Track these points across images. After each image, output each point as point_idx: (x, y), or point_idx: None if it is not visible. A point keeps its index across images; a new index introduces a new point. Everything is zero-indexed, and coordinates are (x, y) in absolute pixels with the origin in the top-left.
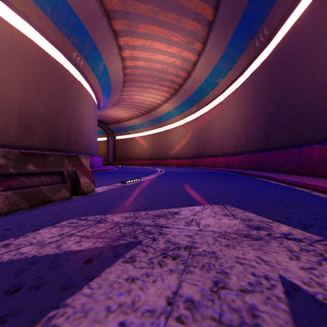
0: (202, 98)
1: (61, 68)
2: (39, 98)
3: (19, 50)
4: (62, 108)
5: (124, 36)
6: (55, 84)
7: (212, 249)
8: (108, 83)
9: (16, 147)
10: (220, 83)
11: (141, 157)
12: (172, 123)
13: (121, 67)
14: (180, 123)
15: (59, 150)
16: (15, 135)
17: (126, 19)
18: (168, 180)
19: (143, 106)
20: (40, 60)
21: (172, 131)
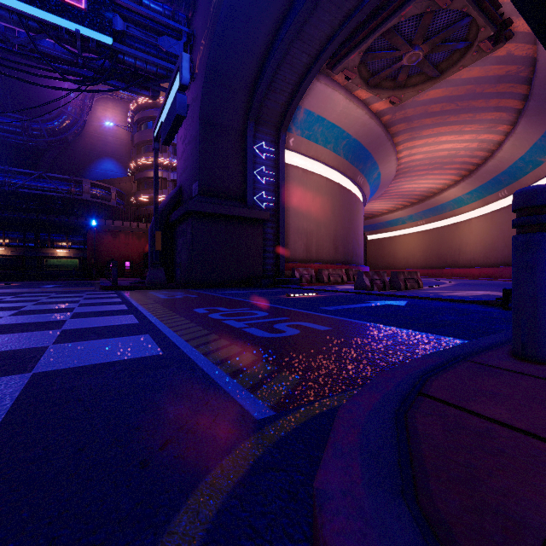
0: (517, 179)
1: (350, 194)
2: (340, 225)
3: (333, 195)
4: (350, 227)
5: (404, 143)
6: (347, 208)
7: (477, 293)
8: (377, 184)
9: (332, 263)
10: (545, 162)
11: (408, 264)
12: (464, 213)
13: (395, 168)
14: (477, 213)
15: (348, 263)
16: (332, 254)
17: (409, 132)
18: (462, 287)
19: (414, 194)
20: (341, 195)
21: (464, 224)
